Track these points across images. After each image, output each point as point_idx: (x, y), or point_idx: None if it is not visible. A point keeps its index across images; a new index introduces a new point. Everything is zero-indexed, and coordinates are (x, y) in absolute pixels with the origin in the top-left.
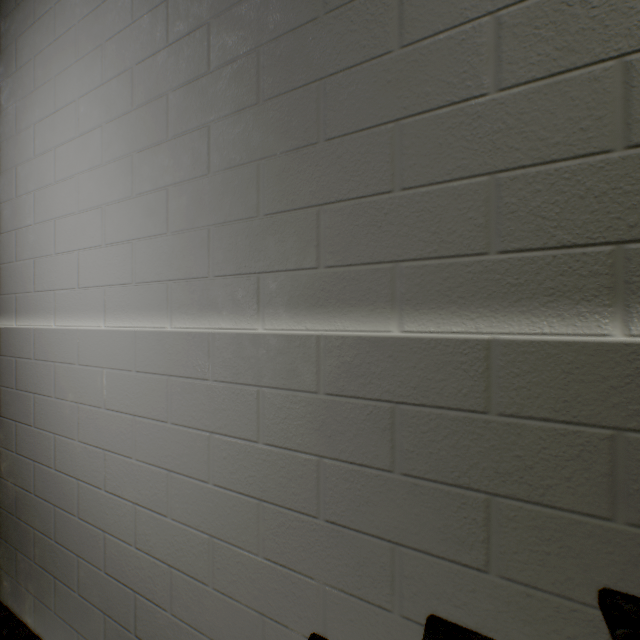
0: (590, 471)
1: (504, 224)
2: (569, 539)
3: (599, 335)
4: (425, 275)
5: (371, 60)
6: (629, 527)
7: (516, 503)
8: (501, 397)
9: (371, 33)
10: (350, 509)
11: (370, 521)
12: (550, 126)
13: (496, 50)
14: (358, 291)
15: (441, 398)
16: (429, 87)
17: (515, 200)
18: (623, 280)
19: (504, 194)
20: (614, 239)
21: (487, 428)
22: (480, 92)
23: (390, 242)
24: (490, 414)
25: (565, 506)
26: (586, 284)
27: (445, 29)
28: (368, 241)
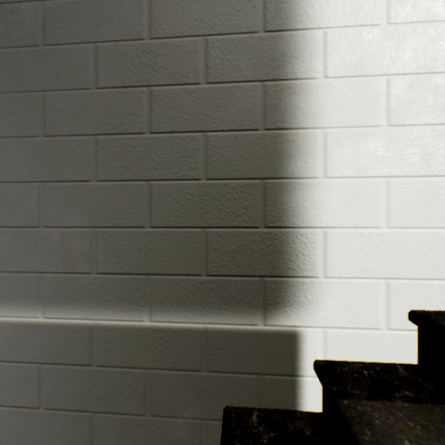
0: (137, 391)
1: (100, 257)
2: (128, 429)
3: (140, 321)
4: (59, 282)
5: (26, 137)
6: (152, 417)
7: (105, 414)
8: (98, 356)
9: (26, 119)
10: (12, 438)
11: (26, 443)
12: (120, 207)
13: (96, 157)
14: (18, 290)
15: (68, 358)
16: (61, 166)
17: (105, 244)
18: (149, 293)
19: (100, 240)
20: (146, 272)
21: (91, 374)
22: (88, 178)
23: (38, 259)
24: (93, 366)
25: (127, 412)
26: (135, 294)
27: (70, 134)
28: (24, 257)
